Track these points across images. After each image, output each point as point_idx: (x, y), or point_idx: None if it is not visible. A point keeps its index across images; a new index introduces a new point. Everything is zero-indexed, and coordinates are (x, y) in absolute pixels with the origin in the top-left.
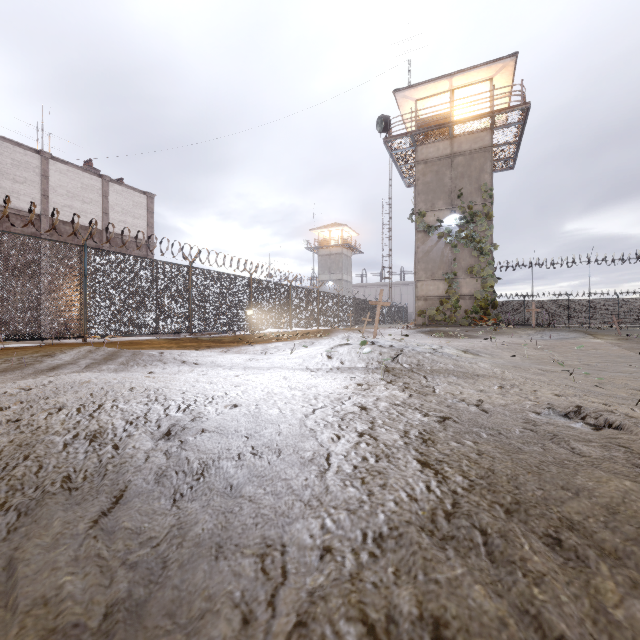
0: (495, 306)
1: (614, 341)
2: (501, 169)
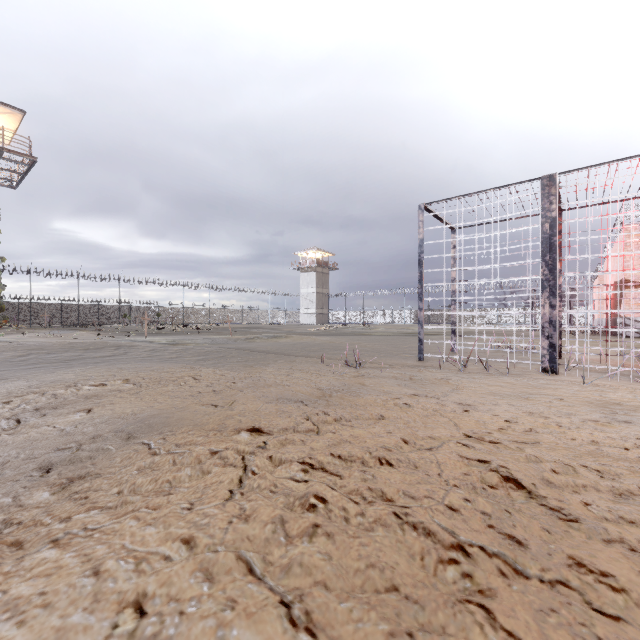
0: (3, 310)
1: (92, 332)
2: (3, 184)
